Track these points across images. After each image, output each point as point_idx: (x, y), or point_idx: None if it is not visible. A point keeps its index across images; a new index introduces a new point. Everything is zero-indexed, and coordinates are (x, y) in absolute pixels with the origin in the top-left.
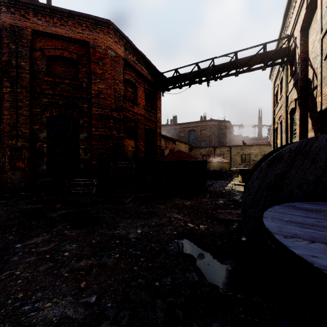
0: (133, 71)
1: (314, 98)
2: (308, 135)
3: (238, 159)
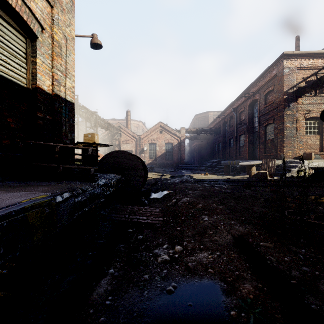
0: None
1: None
2: None
3: None
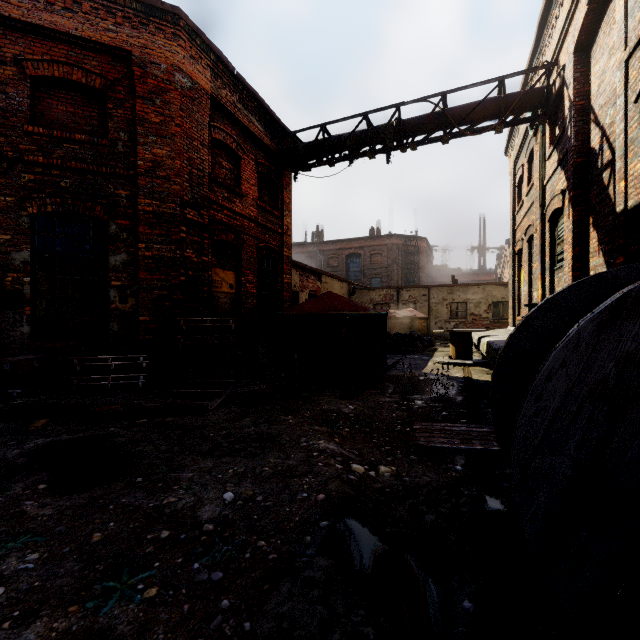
0: (231, 124)
1: (605, 188)
2: (590, 263)
3: (444, 311)
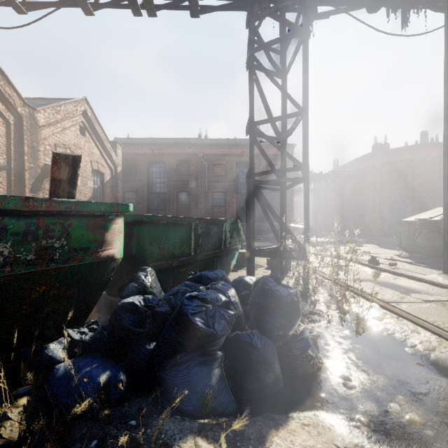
0: None
1: None
2: None
3: None
